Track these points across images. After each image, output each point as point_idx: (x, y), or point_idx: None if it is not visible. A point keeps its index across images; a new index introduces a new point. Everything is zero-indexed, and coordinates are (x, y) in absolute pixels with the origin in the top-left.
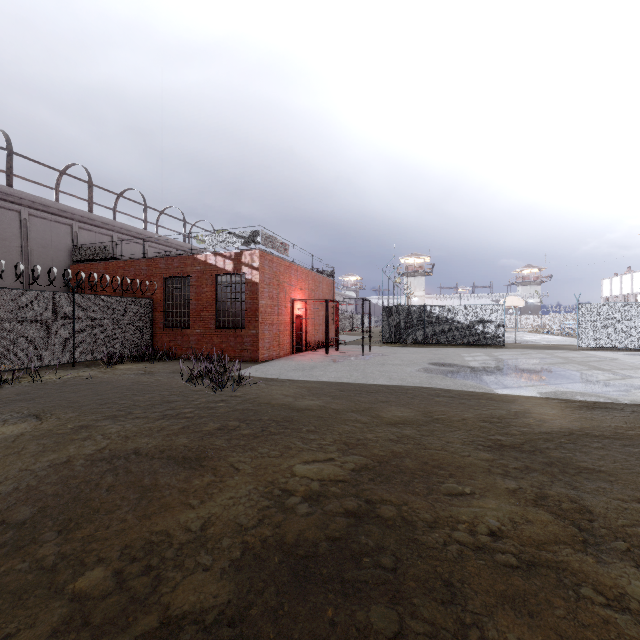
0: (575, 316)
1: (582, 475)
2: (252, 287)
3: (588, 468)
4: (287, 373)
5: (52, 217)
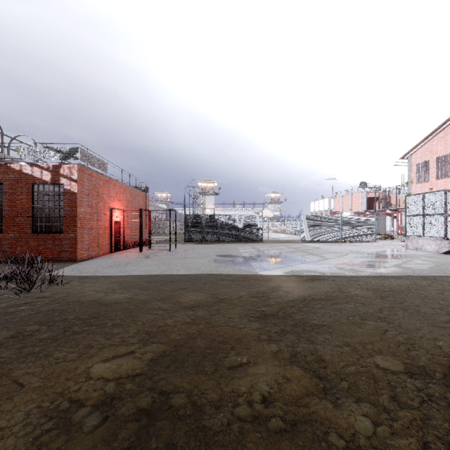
0: (298, 223)
1: (315, 331)
2: (71, 196)
3: (317, 324)
4: (103, 270)
5: None
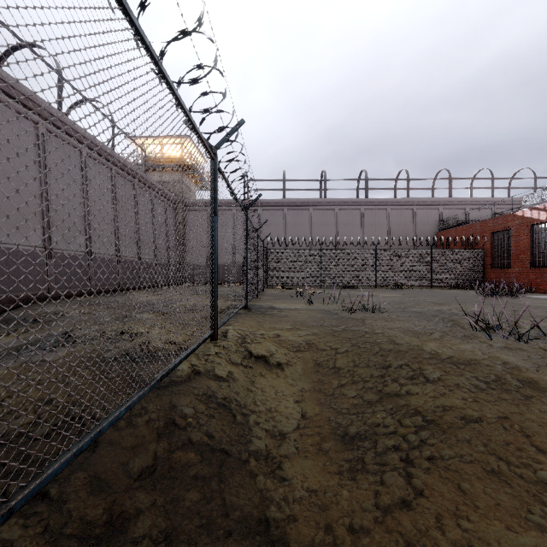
0: None
1: None
2: None
3: None
4: None
5: (428, 207)
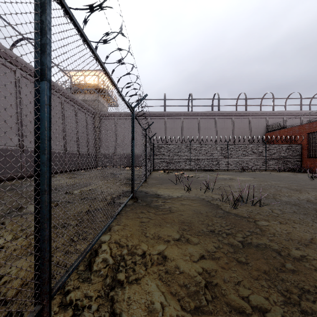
0: None
1: None
2: None
3: None
4: None
5: (258, 117)
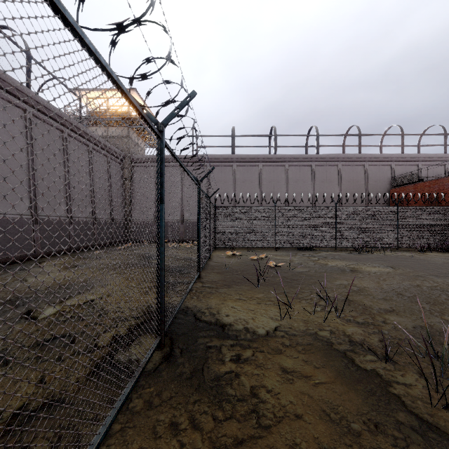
0: None
1: None
2: None
3: None
4: None
5: (379, 163)
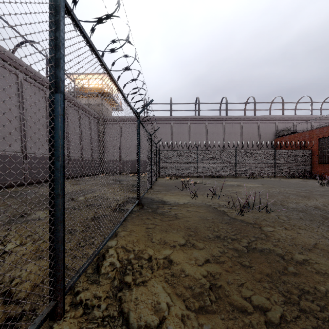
0: None
1: None
2: None
3: None
4: None
5: (268, 121)
